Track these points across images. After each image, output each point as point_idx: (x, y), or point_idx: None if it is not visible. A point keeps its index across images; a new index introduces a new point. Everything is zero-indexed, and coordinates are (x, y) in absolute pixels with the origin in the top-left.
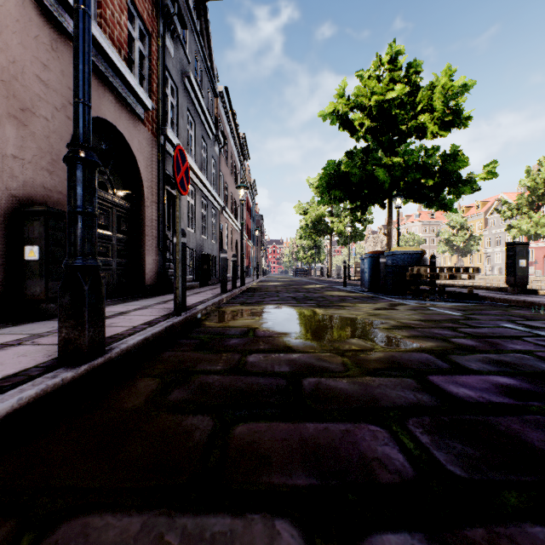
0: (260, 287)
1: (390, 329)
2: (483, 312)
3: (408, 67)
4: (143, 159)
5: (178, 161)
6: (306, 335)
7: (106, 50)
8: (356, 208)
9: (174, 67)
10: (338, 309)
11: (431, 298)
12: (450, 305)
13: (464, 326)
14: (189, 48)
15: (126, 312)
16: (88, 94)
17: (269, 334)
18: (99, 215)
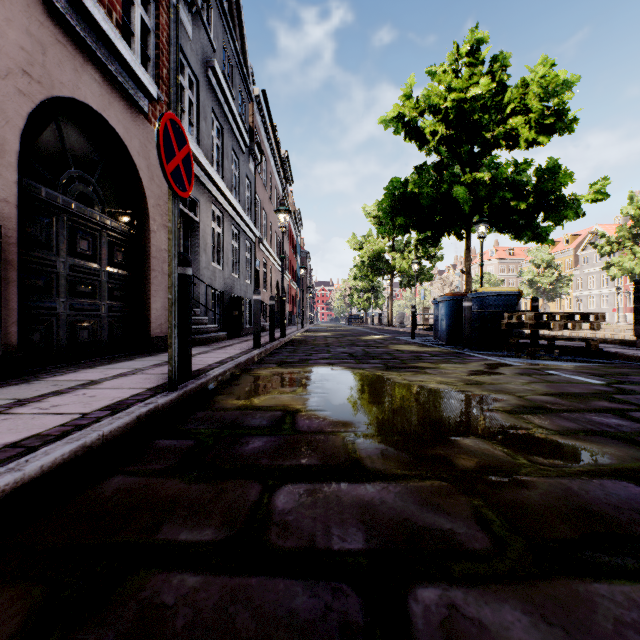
0: (305, 338)
1: (518, 415)
2: (633, 379)
3: (492, 62)
4: (147, 167)
5: (168, 138)
6: (381, 429)
7: (82, 1)
8: (426, 239)
9: (194, 53)
10: (417, 373)
11: (536, 355)
12: (571, 366)
13: (633, 407)
14: (214, 32)
15: (98, 381)
16: None
17: (318, 425)
18: (79, 240)
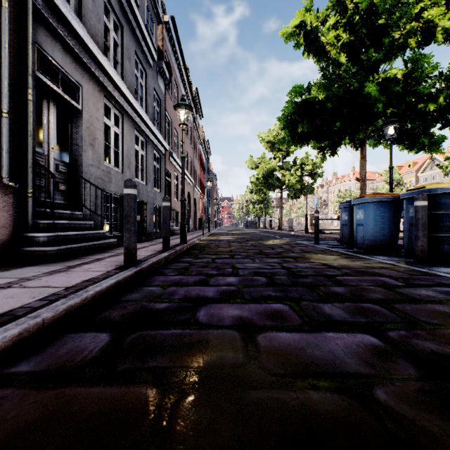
0: (208, 244)
1: None
2: None
3: None
4: None
5: None
6: None
7: None
8: (325, 147)
9: None
10: None
11: None
12: None
13: None
14: None
15: None
16: None
17: None
18: None
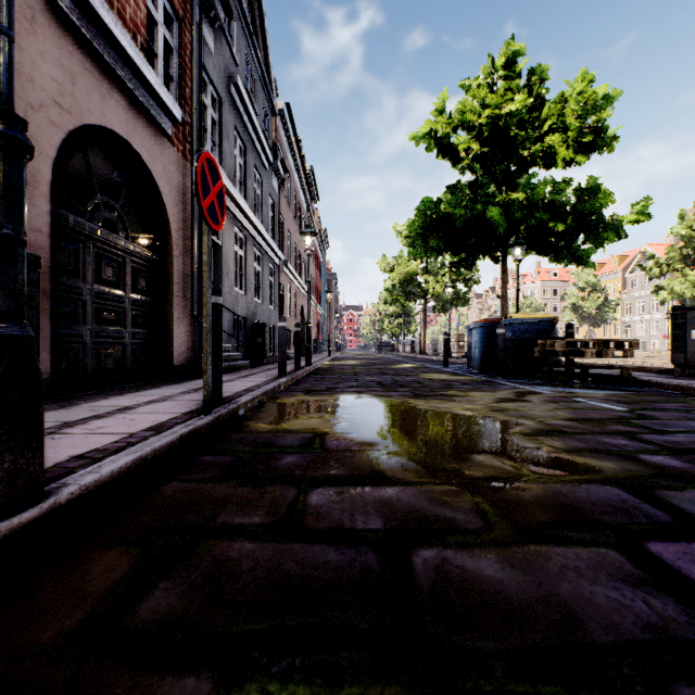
0: (332, 367)
1: (533, 437)
2: (657, 406)
3: (529, 75)
4: (170, 191)
5: (205, 176)
6: (403, 448)
7: (110, 29)
8: (460, 262)
9: (216, 69)
10: (444, 401)
11: (570, 383)
12: (601, 394)
13: (644, 430)
14: (237, 46)
15: (132, 406)
16: (6, 13)
17: (345, 445)
18: (104, 267)
